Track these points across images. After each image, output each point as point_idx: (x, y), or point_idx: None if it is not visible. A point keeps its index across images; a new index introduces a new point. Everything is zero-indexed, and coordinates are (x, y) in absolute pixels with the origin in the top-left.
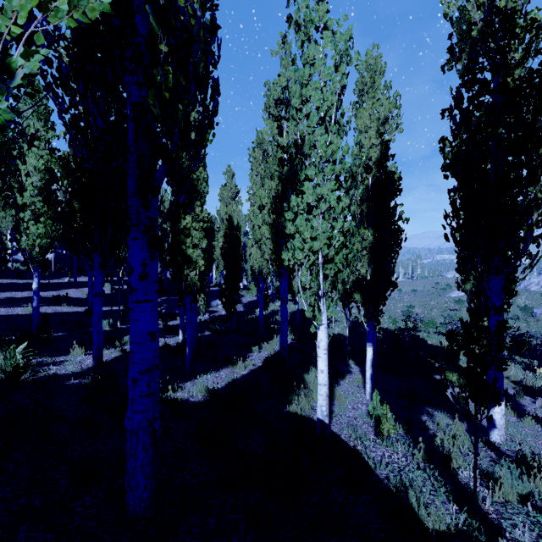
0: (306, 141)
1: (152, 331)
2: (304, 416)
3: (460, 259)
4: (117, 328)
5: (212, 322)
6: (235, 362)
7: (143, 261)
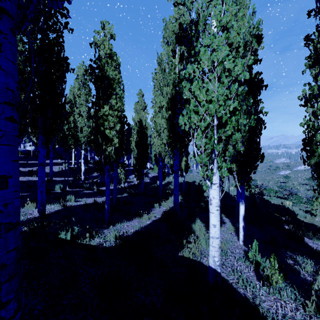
0: (201, 17)
1: None
2: (195, 260)
3: (305, 142)
4: (65, 190)
5: (129, 188)
6: (142, 214)
7: None
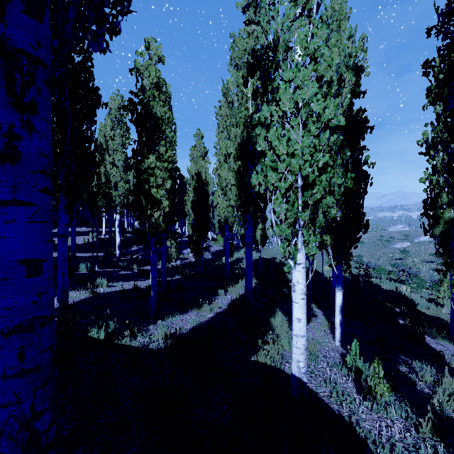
0: (281, 42)
1: (29, 258)
2: (274, 367)
3: (427, 204)
4: (94, 271)
5: (183, 267)
6: (202, 304)
7: (8, 128)
